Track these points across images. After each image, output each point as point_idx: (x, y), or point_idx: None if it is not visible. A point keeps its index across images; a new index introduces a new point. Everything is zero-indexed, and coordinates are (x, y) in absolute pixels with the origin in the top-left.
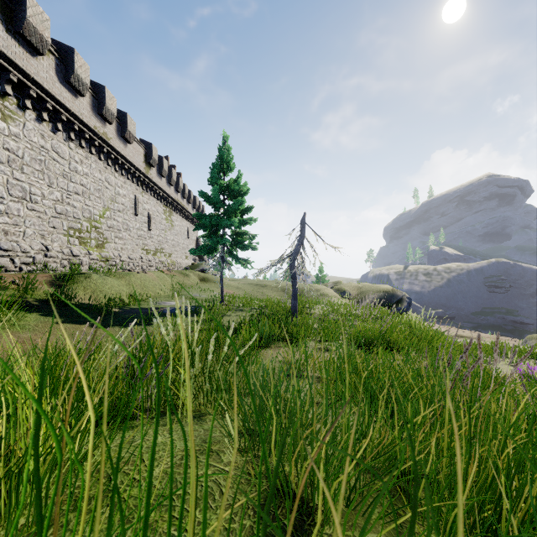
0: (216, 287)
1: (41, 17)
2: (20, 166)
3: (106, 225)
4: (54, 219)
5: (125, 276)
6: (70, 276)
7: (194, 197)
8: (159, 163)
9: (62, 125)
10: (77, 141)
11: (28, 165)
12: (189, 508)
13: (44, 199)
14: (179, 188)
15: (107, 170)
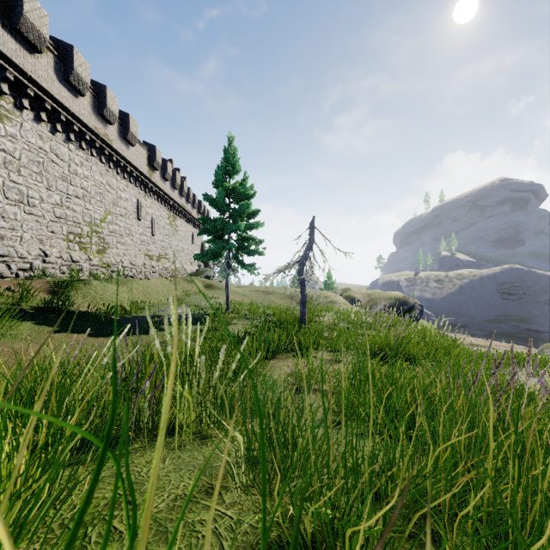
0: (221, 294)
1: (39, 12)
2: (17, 168)
3: (107, 230)
4: (53, 223)
5: (127, 283)
6: (69, 282)
7: (199, 201)
8: (162, 166)
9: (61, 126)
10: (77, 142)
11: (25, 167)
12: None
13: (42, 202)
14: (183, 192)
15: (109, 173)
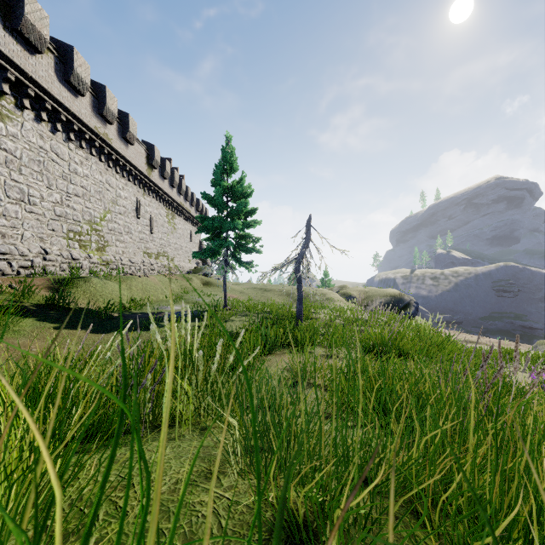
0: (219, 291)
1: (39, 14)
2: (18, 167)
3: (106, 228)
4: (54, 221)
5: (126, 280)
6: (69, 280)
7: (197, 200)
8: (161, 164)
9: (61, 125)
10: (77, 142)
11: (26, 166)
12: None
13: (42, 201)
14: (181, 190)
15: (108, 172)
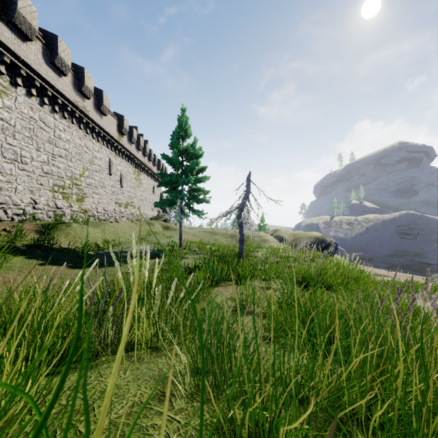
0: (176, 234)
1: (30, 8)
2: (12, 133)
3: (85, 183)
4: (42, 177)
5: (100, 225)
6: (54, 225)
7: (158, 160)
8: (129, 132)
9: (48, 99)
10: (61, 113)
11: (19, 132)
12: None
13: (32, 161)
14: (146, 152)
15: (86, 137)
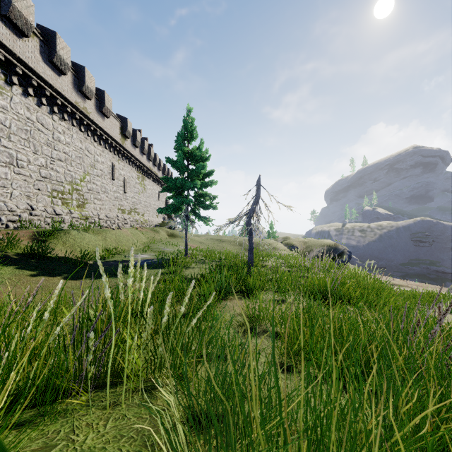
0: (182, 242)
1: (26, 2)
2: (7, 135)
3: (86, 188)
4: (39, 182)
5: (102, 232)
6: (50, 232)
7: (163, 165)
8: (133, 135)
9: (46, 100)
10: (60, 114)
11: (14, 134)
12: None
13: (29, 164)
14: (150, 157)
15: (87, 140)
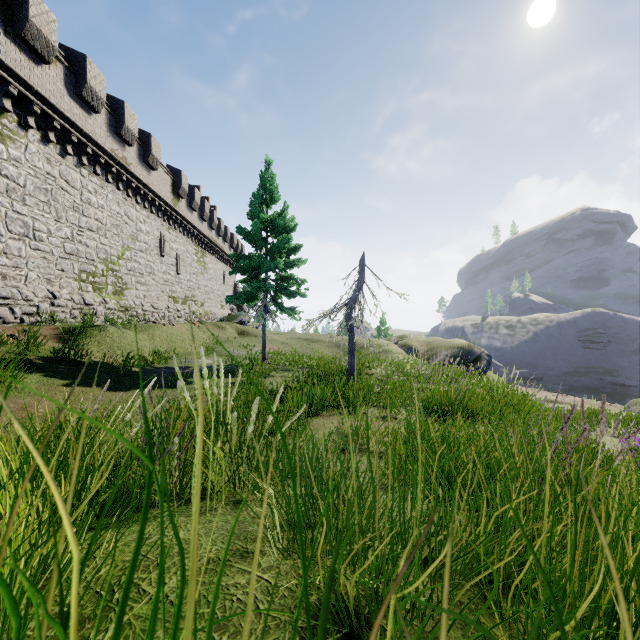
0: (257, 342)
1: (47, 17)
2: (21, 197)
3: (125, 268)
4: (63, 260)
5: (148, 329)
6: (82, 329)
7: (231, 235)
8: (189, 193)
9: (72, 147)
10: (91, 167)
11: (31, 196)
12: (214, 633)
13: (50, 236)
14: (213, 224)
15: (127, 202)
